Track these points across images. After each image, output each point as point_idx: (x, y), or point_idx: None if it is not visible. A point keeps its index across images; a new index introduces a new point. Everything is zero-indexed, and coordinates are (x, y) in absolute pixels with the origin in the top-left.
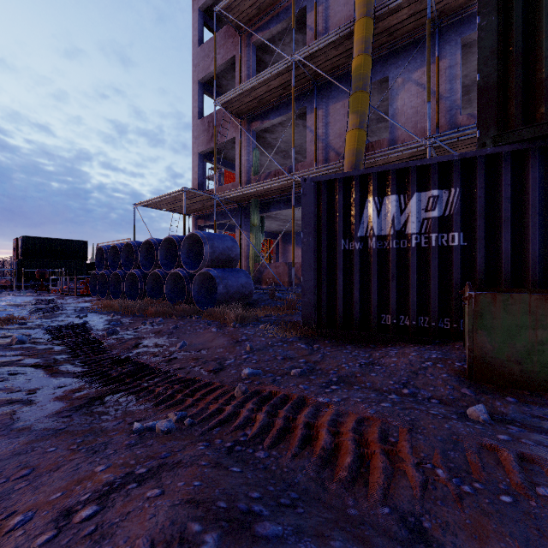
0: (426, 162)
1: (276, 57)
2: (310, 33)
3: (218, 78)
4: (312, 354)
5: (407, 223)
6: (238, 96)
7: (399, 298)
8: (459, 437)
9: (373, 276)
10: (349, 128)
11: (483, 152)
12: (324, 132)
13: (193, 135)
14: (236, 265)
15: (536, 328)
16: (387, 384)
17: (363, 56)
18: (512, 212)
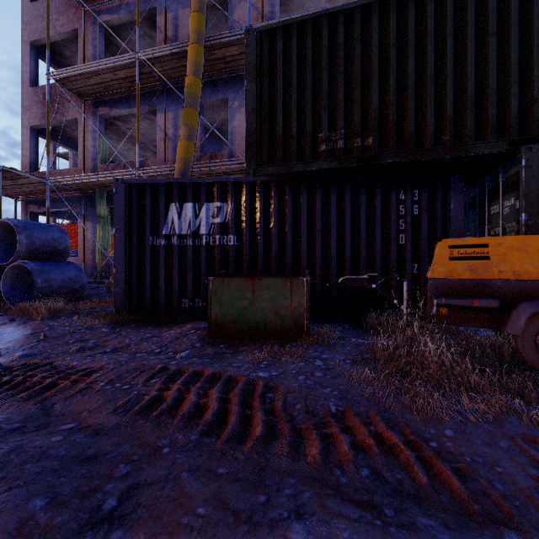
0: (213, 180)
1: (130, 45)
2: (160, 35)
3: (59, 46)
4: (109, 335)
5: (200, 225)
6: (78, 75)
7: (195, 285)
8: (143, 366)
9: (175, 267)
10: (180, 137)
11: (248, 179)
12: (173, 133)
13: (22, 104)
14: (66, 257)
15: (243, 299)
16: (149, 348)
17: (194, 77)
18: (264, 223)
